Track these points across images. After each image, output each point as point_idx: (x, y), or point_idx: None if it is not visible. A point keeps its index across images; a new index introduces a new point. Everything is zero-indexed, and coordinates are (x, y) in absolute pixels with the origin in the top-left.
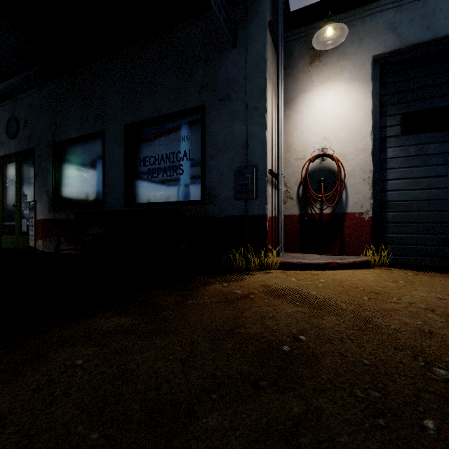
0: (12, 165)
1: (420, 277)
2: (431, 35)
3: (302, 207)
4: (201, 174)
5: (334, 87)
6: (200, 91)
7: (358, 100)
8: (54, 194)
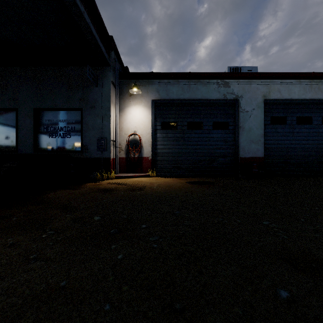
0: None
1: (162, 178)
2: (168, 97)
3: (127, 154)
4: (81, 138)
5: (139, 107)
6: (80, 101)
7: (147, 114)
8: None
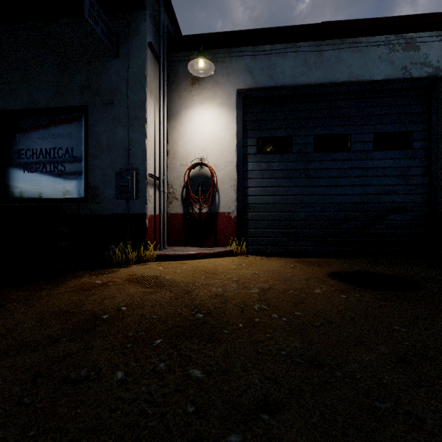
0: None
1: (261, 261)
2: (273, 83)
3: (186, 207)
4: (84, 172)
5: (210, 108)
6: (83, 91)
7: (227, 122)
8: None
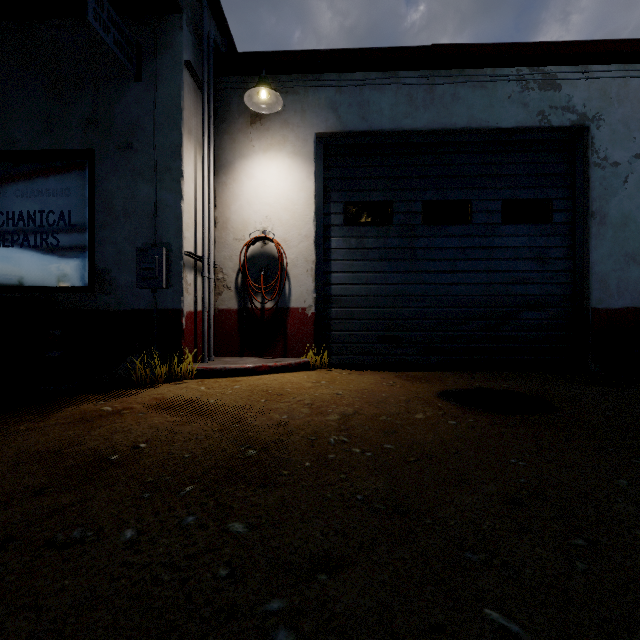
0: None
1: (349, 376)
2: (366, 126)
3: (242, 299)
4: (89, 248)
5: (277, 159)
6: (86, 128)
7: (302, 180)
8: None
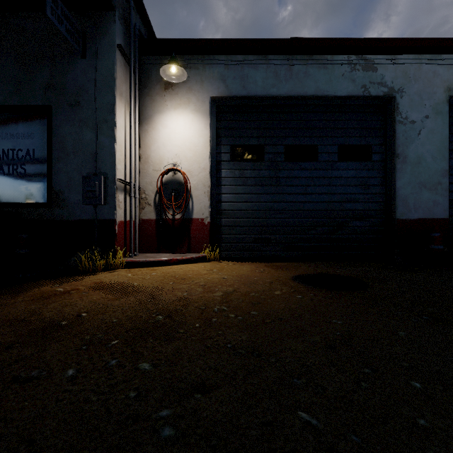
0: None
1: (233, 266)
2: (245, 92)
3: (159, 212)
4: (48, 176)
5: (184, 114)
6: (46, 90)
7: (201, 129)
8: None
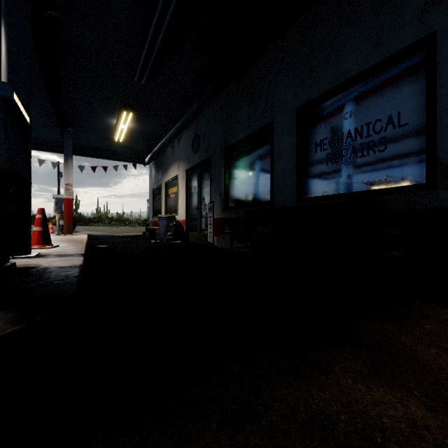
0: (195, 174)
1: None
2: None
3: None
4: (426, 143)
5: None
6: (423, 15)
7: None
8: (225, 195)
